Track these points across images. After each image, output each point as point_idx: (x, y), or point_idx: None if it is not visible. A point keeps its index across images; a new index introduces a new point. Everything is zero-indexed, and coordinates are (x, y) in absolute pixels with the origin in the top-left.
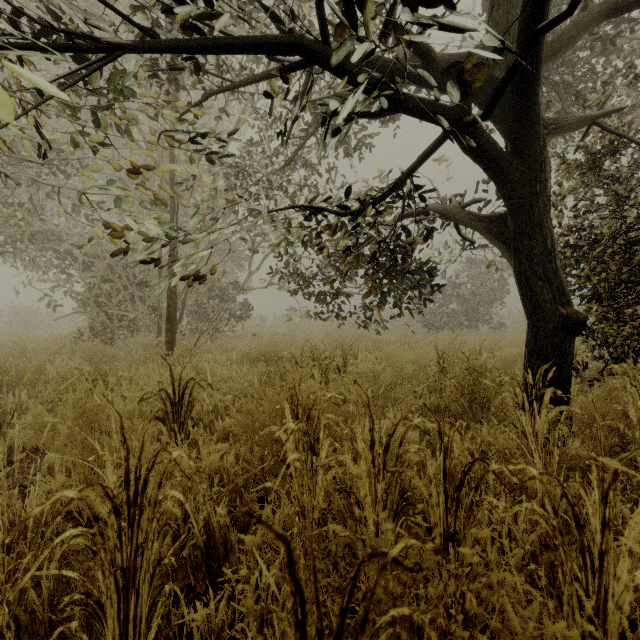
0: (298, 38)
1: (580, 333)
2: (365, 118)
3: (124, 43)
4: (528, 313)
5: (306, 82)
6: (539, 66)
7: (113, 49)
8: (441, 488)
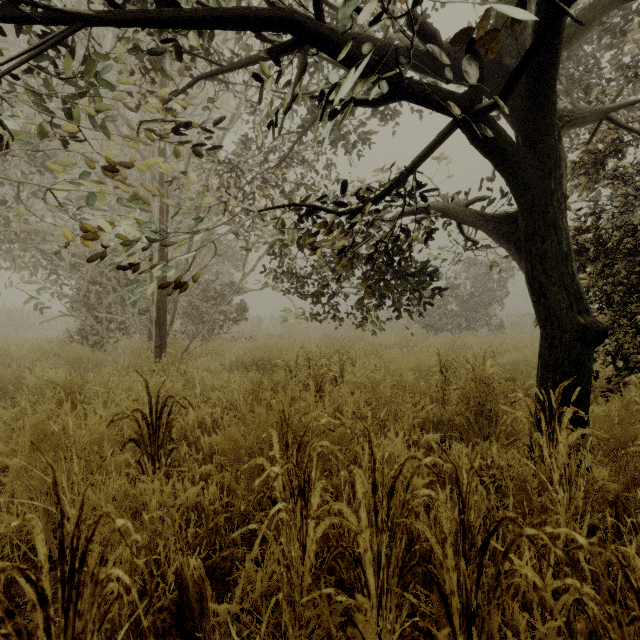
0: (288, 11)
1: (599, 344)
2: (364, 106)
3: (82, 11)
4: (541, 321)
5: (300, 70)
6: (559, 47)
7: (70, 19)
8: (462, 558)
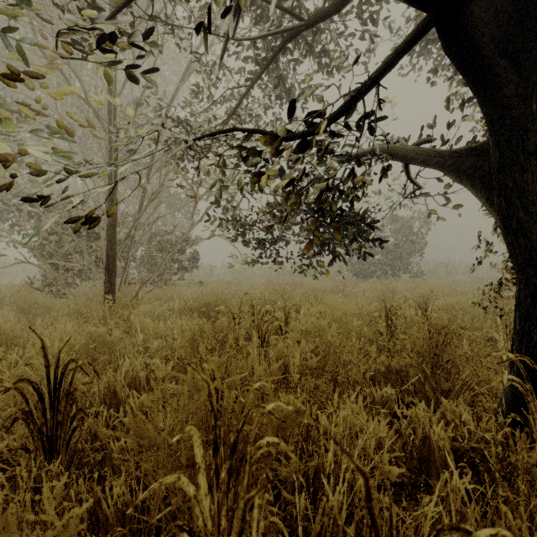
0: None
1: None
2: None
3: None
4: (519, 265)
5: None
6: None
7: None
8: None
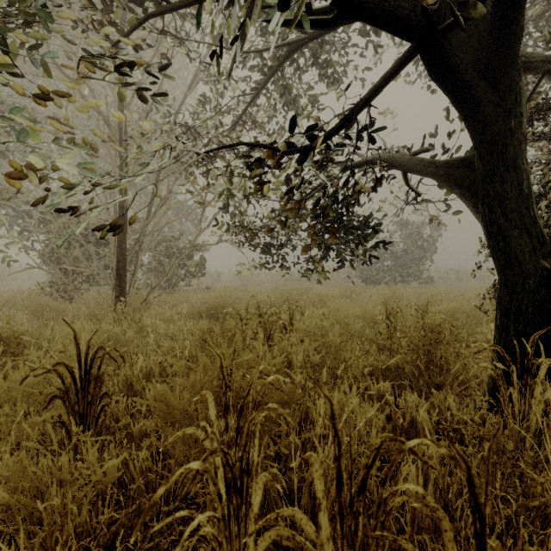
0: None
1: None
2: (316, 25)
3: None
4: (500, 267)
5: (249, 12)
6: None
7: None
8: None
